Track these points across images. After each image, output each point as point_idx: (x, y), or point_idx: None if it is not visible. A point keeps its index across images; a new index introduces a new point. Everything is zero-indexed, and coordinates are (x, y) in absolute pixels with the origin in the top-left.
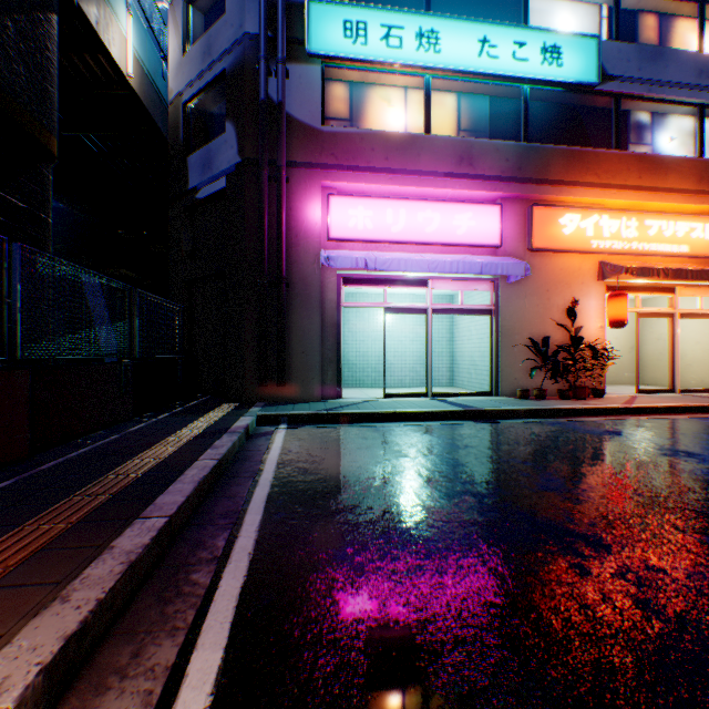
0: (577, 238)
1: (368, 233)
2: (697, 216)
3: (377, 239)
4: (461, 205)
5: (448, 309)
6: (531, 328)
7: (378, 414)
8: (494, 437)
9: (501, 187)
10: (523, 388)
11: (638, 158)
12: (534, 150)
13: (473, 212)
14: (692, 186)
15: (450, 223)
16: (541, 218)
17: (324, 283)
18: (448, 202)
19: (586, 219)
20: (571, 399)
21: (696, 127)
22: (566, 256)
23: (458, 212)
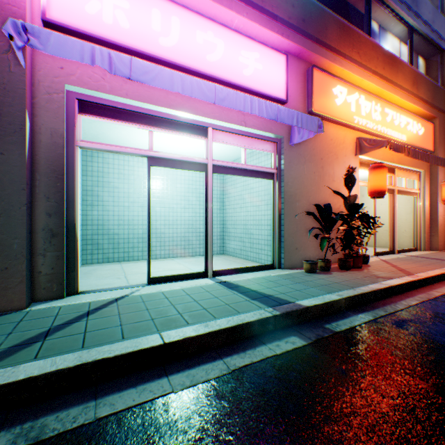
0: (345, 111)
1: (121, 33)
2: (410, 113)
3: (136, 48)
4: (248, 40)
5: (230, 168)
6: (309, 195)
7: (123, 360)
8: (428, 440)
9: (288, 34)
10: (303, 258)
11: (383, 52)
12: (316, 7)
13: (260, 53)
14: (409, 88)
15: (236, 57)
16: (319, 82)
17: (38, 98)
18: (233, 30)
19: (351, 95)
20: (350, 268)
21: (408, 44)
22: (335, 128)
23: (244, 47)
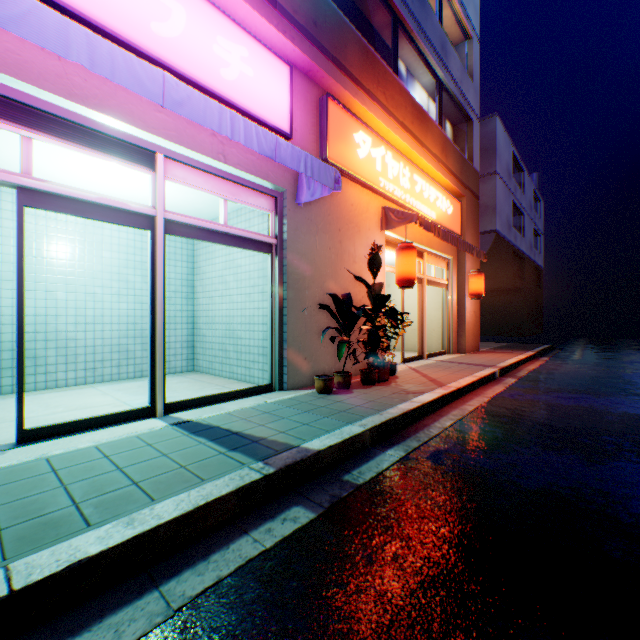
0: (369, 168)
1: None
2: (440, 186)
3: None
4: (230, 22)
5: (200, 229)
6: (324, 281)
7: None
8: None
9: (293, 35)
10: (315, 371)
11: (412, 102)
12: (332, 11)
13: (251, 50)
14: (439, 155)
15: (208, 44)
16: (337, 121)
17: None
18: None
19: (376, 148)
20: (376, 382)
21: (438, 101)
22: (357, 189)
23: (223, 31)
